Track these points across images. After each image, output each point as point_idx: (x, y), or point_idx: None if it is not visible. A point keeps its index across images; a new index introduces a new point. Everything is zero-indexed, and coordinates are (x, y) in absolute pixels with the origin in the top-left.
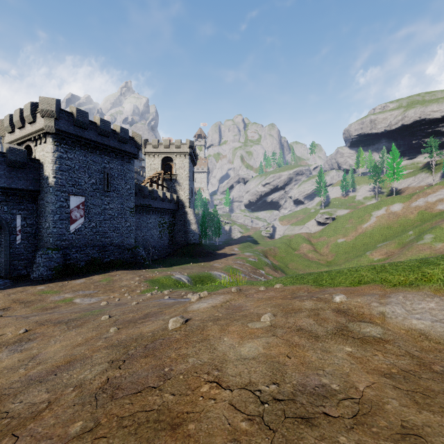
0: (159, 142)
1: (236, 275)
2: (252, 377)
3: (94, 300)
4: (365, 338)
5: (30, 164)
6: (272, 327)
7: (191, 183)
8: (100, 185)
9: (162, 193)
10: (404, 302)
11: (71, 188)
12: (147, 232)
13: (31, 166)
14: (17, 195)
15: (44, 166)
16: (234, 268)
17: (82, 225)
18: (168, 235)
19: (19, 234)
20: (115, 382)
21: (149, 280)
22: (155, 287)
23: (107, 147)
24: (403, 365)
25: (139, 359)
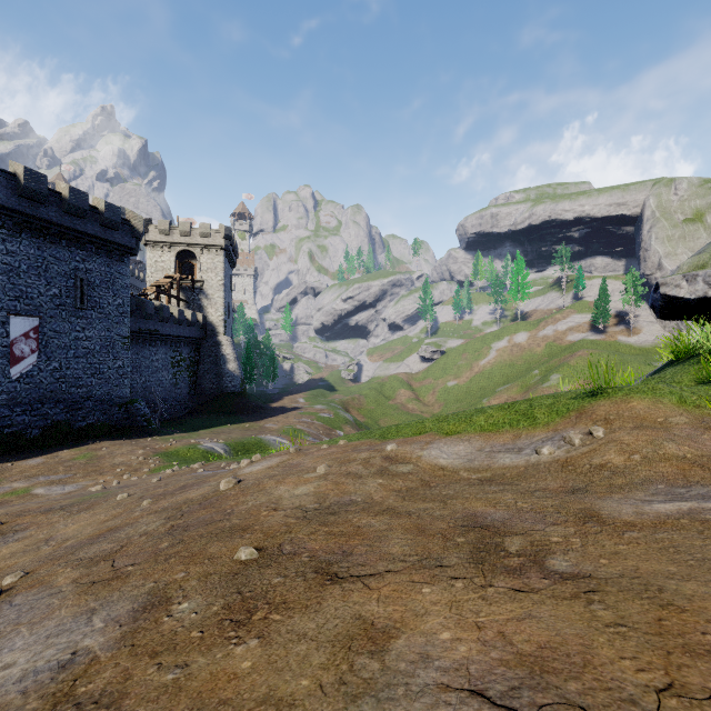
0: (171, 225)
1: (301, 440)
2: (302, 503)
3: (70, 488)
4: (396, 473)
5: None
6: (325, 475)
7: (227, 295)
8: (68, 298)
9: (178, 312)
10: (443, 447)
11: (14, 303)
12: (151, 375)
13: None
14: None
15: None
16: (298, 429)
17: (33, 366)
18: (189, 380)
19: None
20: (182, 525)
21: (161, 453)
22: (172, 463)
23: (82, 235)
24: (412, 485)
25: (198, 511)
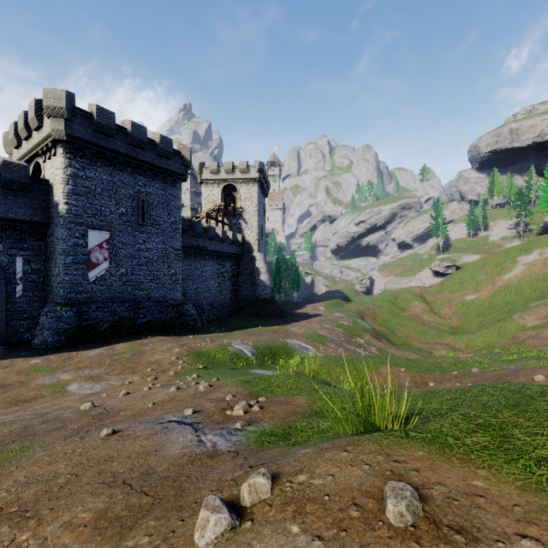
0: (218, 166)
1: (324, 346)
2: None
3: (97, 388)
4: None
5: (35, 185)
6: None
7: (260, 219)
8: (132, 216)
9: (222, 232)
10: None
11: (91, 219)
12: (201, 283)
13: (37, 188)
14: (18, 229)
15: (54, 189)
16: (320, 334)
17: (106, 271)
18: (231, 288)
19: (20, 283)
20: None
21: (194, 353)
22: (199, 366)
23: (143, 163)
24: None
25: None
